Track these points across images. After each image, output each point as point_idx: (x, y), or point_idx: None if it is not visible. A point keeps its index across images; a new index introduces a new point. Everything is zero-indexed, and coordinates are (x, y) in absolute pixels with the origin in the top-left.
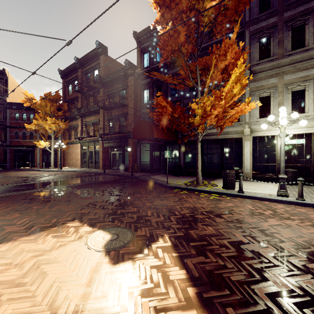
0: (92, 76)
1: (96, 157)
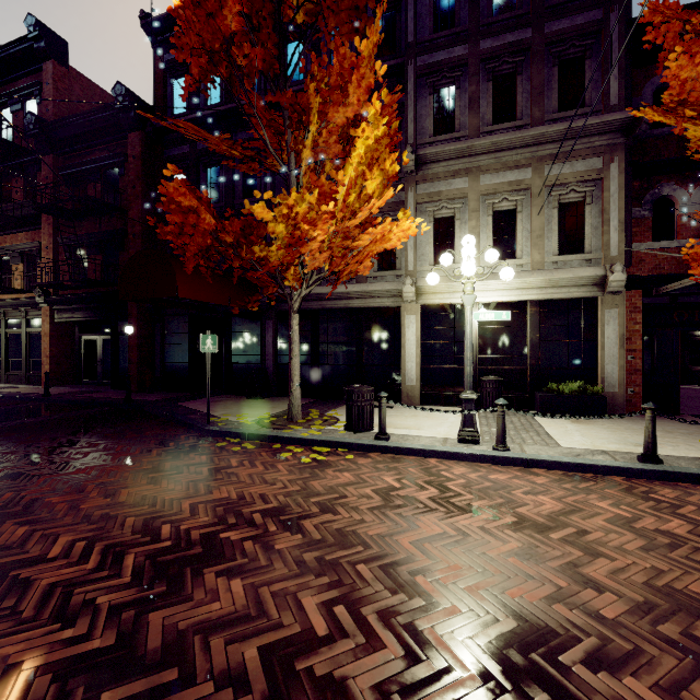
0: (19, 116)
1: (33, 350)
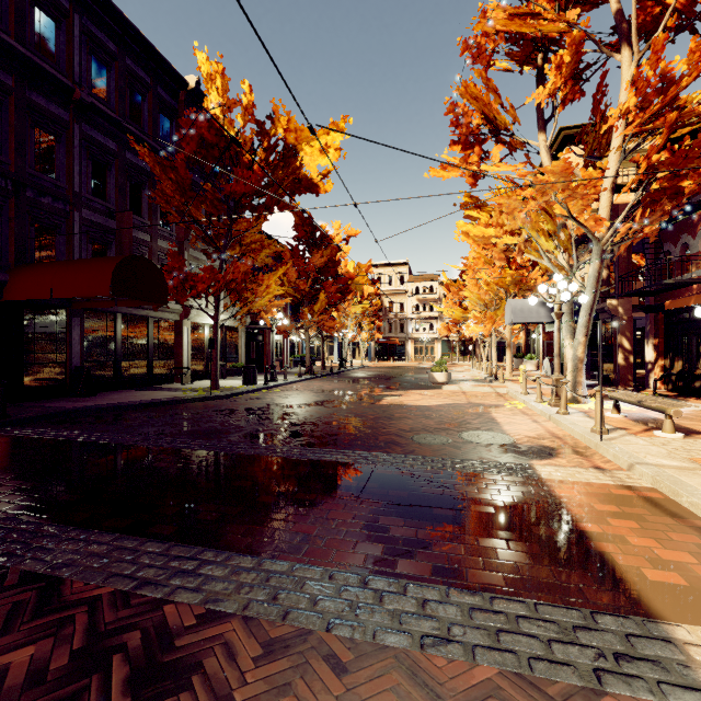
0: None
1: None
